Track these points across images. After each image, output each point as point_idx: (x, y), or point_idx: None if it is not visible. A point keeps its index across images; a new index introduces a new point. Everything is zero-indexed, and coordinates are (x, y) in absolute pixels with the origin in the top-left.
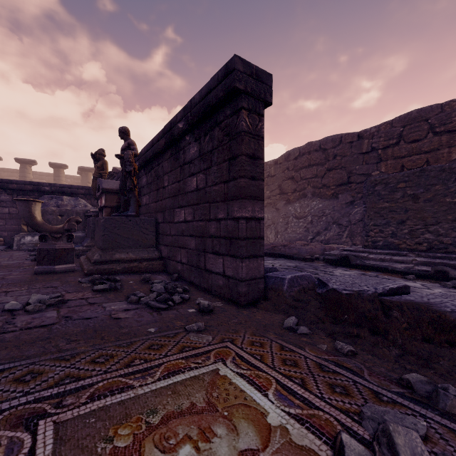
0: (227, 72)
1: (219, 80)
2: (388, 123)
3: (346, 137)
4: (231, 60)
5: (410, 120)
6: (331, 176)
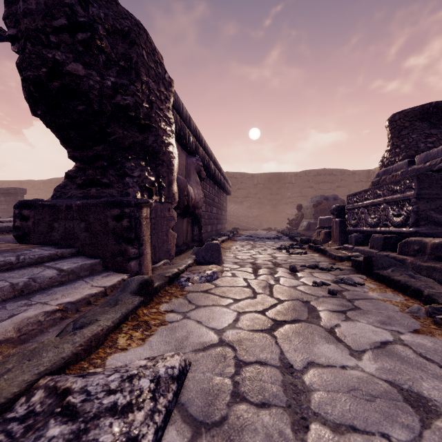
0: (15, 189)
1: (13, 189)
2: None
3: None
4: (16, 188)
5: None
6: None
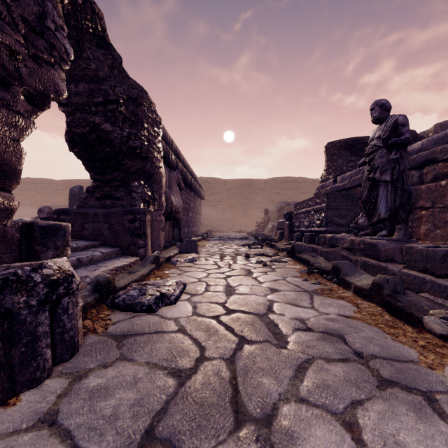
0: None
1: None
2: (63, 181)
3: (46, 181)
4: None
5: (69, 182)
6: (39, 197)
